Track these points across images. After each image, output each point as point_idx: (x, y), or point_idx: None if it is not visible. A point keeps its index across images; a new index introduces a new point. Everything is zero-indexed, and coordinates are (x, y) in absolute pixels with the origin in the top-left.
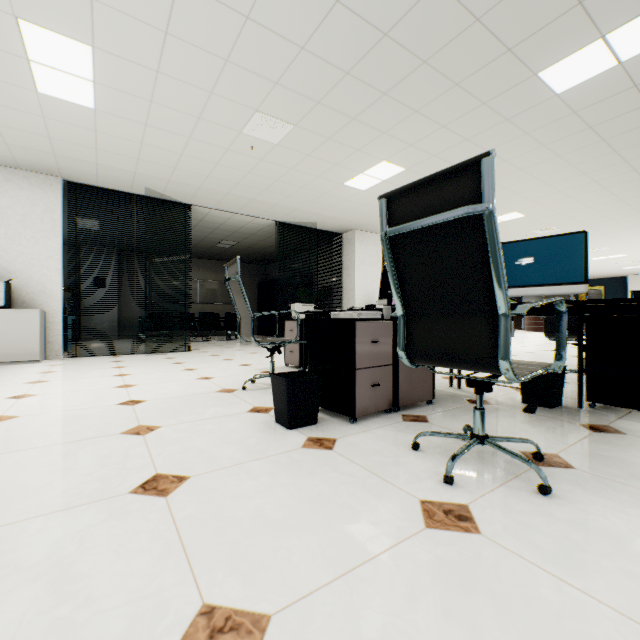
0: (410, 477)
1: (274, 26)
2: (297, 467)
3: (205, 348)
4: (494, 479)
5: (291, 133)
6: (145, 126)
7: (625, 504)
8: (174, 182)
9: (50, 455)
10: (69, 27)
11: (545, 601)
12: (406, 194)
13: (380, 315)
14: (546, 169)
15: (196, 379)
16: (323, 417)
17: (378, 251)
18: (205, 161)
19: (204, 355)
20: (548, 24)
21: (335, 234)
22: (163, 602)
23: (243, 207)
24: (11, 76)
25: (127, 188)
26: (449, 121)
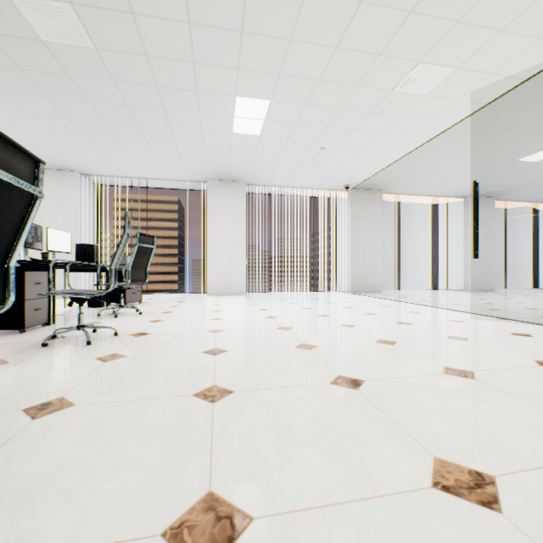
0: None
1: None
2: (21, 500)
3: None
4: None
5: None
6: None
7: None
8: None
9: None
10: None
11: (103, 379)
12: None
13: None
14: None
15: None
16: None
17: None
18: None
19: None
20: None
21: None
22: (230, 407)
23: None
24: None
25: None
26: None
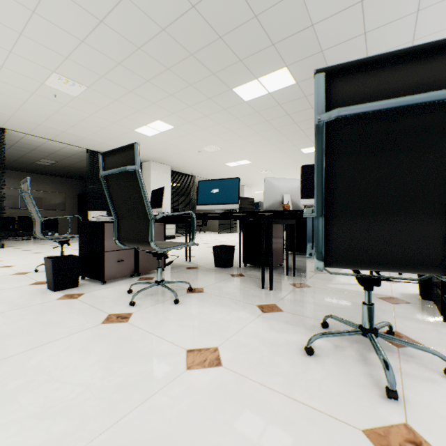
0: (114, 305)
1: (57, 23)
2: (44, 309)
3: (21, 245)
4: (159, 301)
5: (86, 91)
6: None
7: (208, 303)
8: None
9: None
10: None
11: (131, 339)
12: (111, 154)
13: None
14: (254, 139)
15: None
16: (86, 283)
17: (168, 176)
18: (13, 98)
19: (16, 250)
20: (229, 66)
21: None
22: None
23: (56, 136)
24: None
25: None
26: (193, 104)
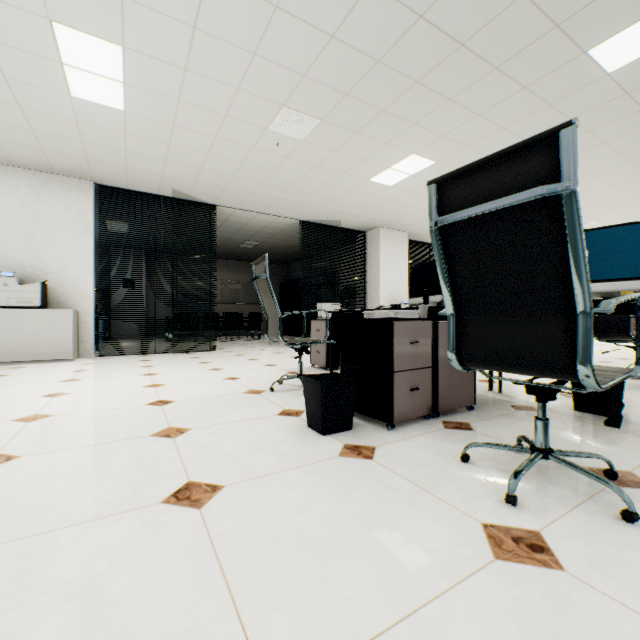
0: (465, 494)
1: (303, 14)
2: (337, 478)
3: (229, 348)
4: (564, 500)
5: (317, 128)
6: (173, 126)
7: None
8: (200, 183)
9: (82, 457)
10: (100, 27)
11: None
12: (460, 178)
13: (418, 314)
14: (589, 157)
15: (223, 379)
16: (357, 422)
17: (403, 249)
18: (230, 160)
19: (229, 355)
20: None
21: (359, 232)
22: None
23: (267, 206)
24: (46, 81)
25: (155, 190)
26: (485, 109)
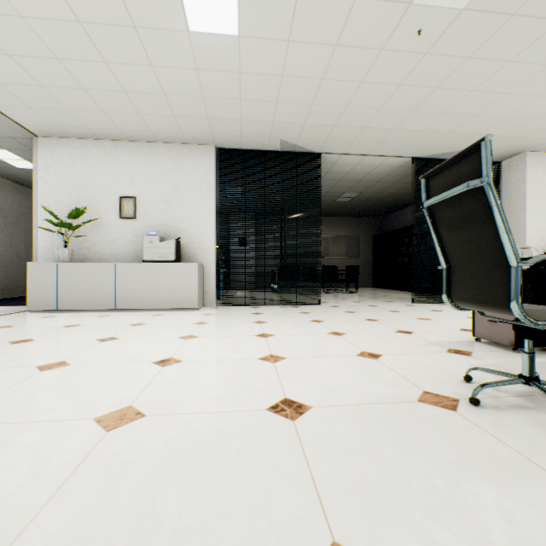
0: None
1: None
2: None
3: (332, 301)
4: None
5: None
6: (287, 44)
7: None
8: (308, 126)
9: None
10: None
11: None
12: None
13: None
14: None
15: (357, 355)
16: None
17: None
18: (347, 82)
19: (338, 311)
20: None
21: None
22: None
23: (377, 145)
24: (166, 17)
25: (264, 145)
26: None
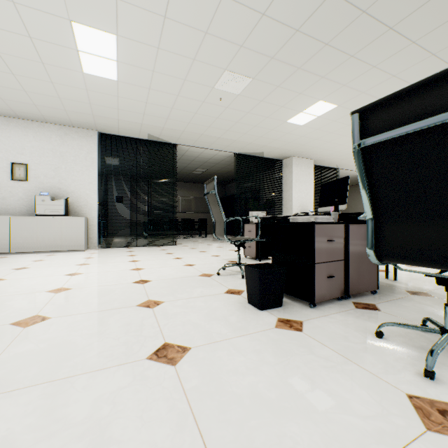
0: (385, 366)
1: None
2: (276, 346)
3: (186, 243)
4: None
5: (249, 85)
6: (149, 90)
7: None
8: (166, 129)
9: (91, 320)
10: (102, 23)
11: None
12: (382, 106)
13: (332, 219)
14: None
15: (183, 265)
16: (285, 301)
17: (310, 172)
18: (187, 112)
19: (186, 248)
20: None
21: (277, 160)
22: None
23: (212, 144)
24: (68, 63)
25: (136, 135)
26: (380, 61)
